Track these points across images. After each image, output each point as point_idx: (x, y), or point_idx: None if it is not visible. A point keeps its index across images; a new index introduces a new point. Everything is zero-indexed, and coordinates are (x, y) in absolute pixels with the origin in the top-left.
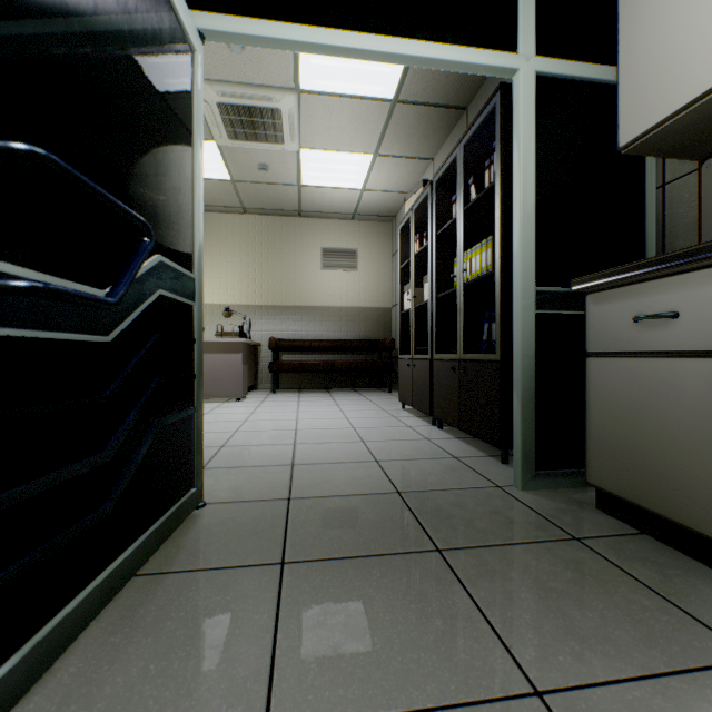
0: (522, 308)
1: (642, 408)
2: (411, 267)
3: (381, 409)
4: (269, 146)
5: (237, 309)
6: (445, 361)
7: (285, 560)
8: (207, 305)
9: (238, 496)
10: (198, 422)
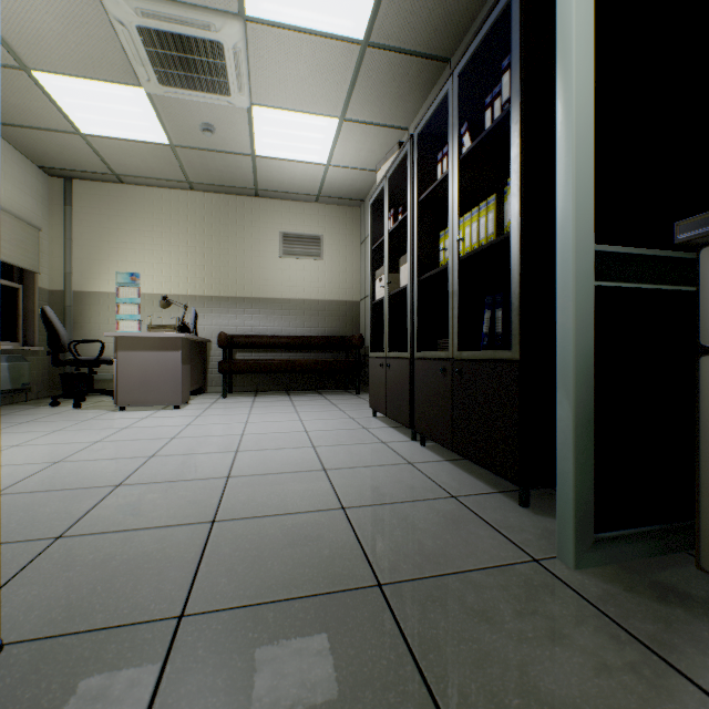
0: (575, 276)
1: None
2: (384, 247)
3: (348, 418)
4: (212, 97)
5: (182, 300)
6: (431, 360)
7: None
8: (146, 295)
9: (84, 615)
10: None
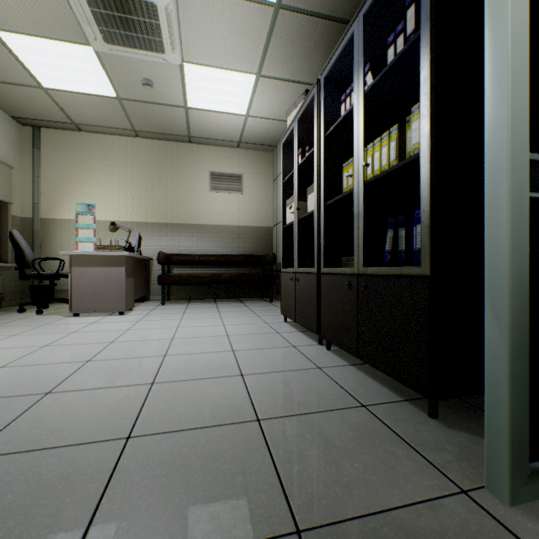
0: (511, 186)
1: None
2: (294, 179)
3: (263, 323)
4: (150, 55)
5: (130, 226)
6: (337, 275)
7: None
8: (100, 221)
9: None
10: None
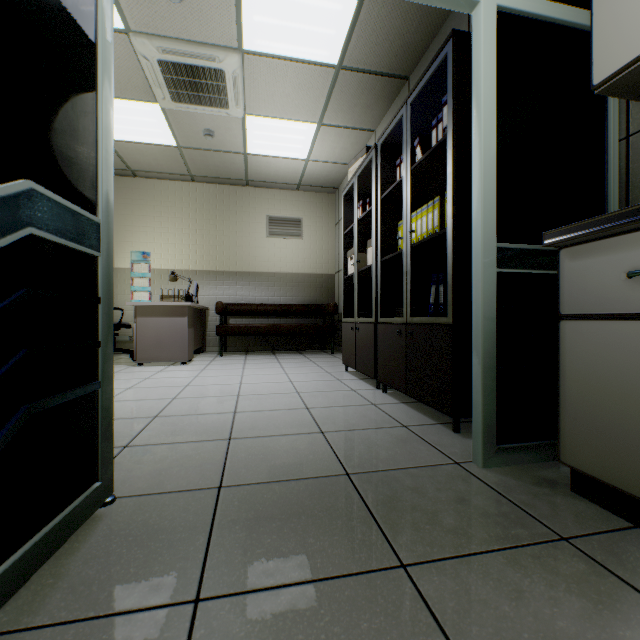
0: (483, 266)
1: (639, 381)
2: (354, 232)
3: (325, 372)
4: (214, 110)
5: (185, 274)
6: (390, 324)
7: (201, 594)
8: (155, 270)
9: (159, 485)
10: (104, 399)
